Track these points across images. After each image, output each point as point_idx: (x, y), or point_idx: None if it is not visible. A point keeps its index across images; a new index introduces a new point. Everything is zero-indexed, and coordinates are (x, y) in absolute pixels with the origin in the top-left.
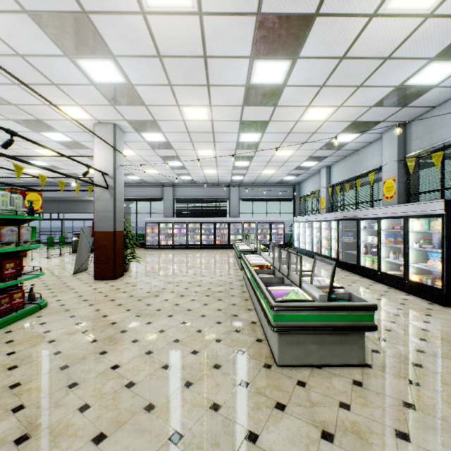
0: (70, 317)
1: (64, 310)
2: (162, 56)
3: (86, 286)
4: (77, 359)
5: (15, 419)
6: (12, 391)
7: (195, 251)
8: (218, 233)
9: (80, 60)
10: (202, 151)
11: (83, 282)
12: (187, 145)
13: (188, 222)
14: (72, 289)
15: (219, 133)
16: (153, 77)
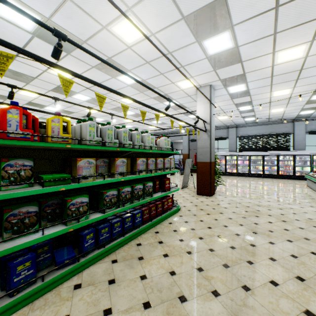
0: (200, 221)
1: (192, 214)
2: (279, 5)
3: (194, 198)
4: (231, 261)
5: (219, 303)
6: (201, 274)
7: (259, 179)
8: (281, 165)
9: (205, 40)
10: (278, 91)
11: (191, 195)
12: (265, 89)
13: (250, 155)
14: (187, 200)
15: (308, 68)
16: (260, 31)
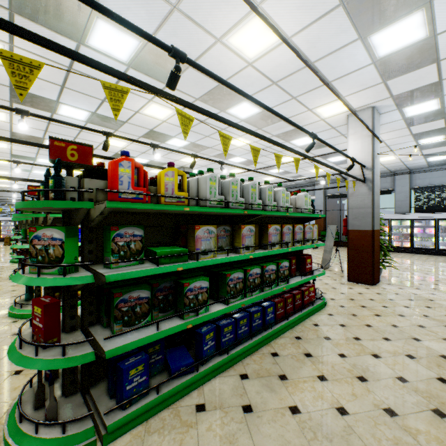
0: (365, 326)
1: (349, 313)
2: None
3: (345, 287)
4: None
5: None
6: (394, 420)
7: None
8: None
9: (375, 34)
10: None
11: (338, 282)
12: None
13: (438, 218)
14: (335, 289)
15: None
16: None
